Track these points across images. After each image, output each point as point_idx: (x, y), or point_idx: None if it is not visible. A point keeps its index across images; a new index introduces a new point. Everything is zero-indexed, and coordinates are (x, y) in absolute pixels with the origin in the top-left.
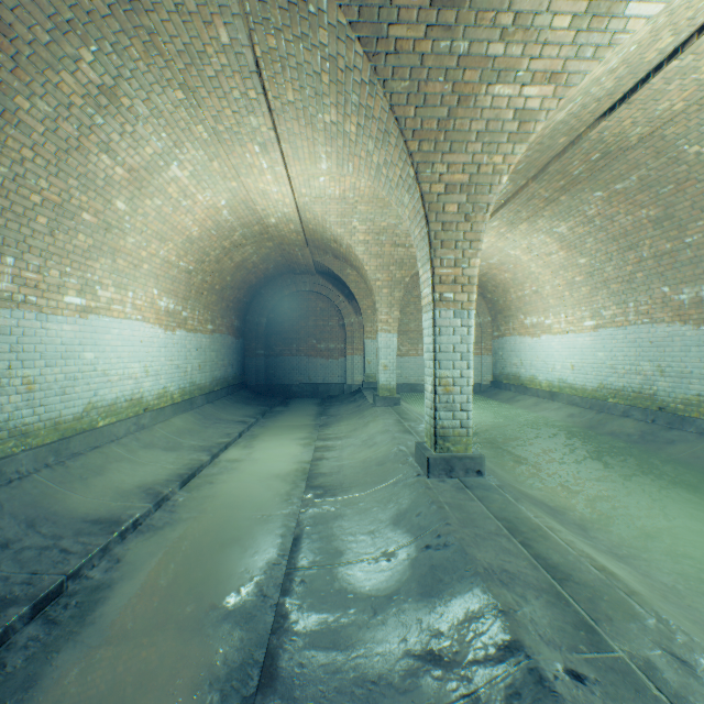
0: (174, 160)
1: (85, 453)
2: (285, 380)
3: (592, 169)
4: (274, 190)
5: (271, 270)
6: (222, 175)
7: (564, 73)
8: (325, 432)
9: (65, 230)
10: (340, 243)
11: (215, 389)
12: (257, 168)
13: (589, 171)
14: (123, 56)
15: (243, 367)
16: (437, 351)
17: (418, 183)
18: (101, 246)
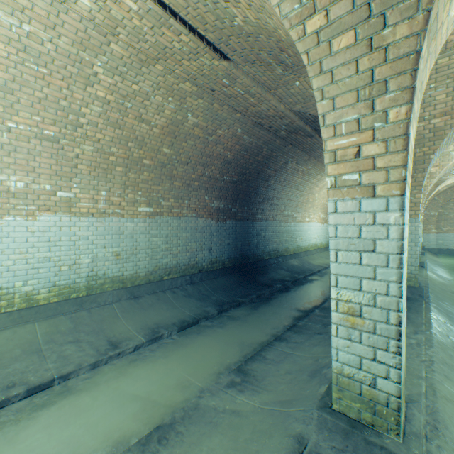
0: None
1: (309, 255)
2: None
3: None
4: None
5: None
6: None
7: (440, 165)
8: None
9: (306, 204)
10: None
11: None
12: None
13: None
14: (324, 173)
15: None
16: None
17: None
18: (311, 205)
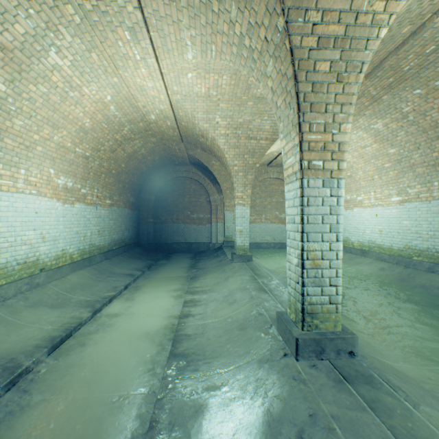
0: (50, 44)
1: None
2: (168, 240)
3: (421, 65)
4: (150, 86)
5: (157, 161)
6: (103, 69)
7: None
8: (193, 285)
9: None
10: (206, 137)
11: (113, 248)
12: (132, 60)
13: (418, 66)
14: None
15: (138, 231)
16: (305, 222)
17: (288, 34)
18: None
